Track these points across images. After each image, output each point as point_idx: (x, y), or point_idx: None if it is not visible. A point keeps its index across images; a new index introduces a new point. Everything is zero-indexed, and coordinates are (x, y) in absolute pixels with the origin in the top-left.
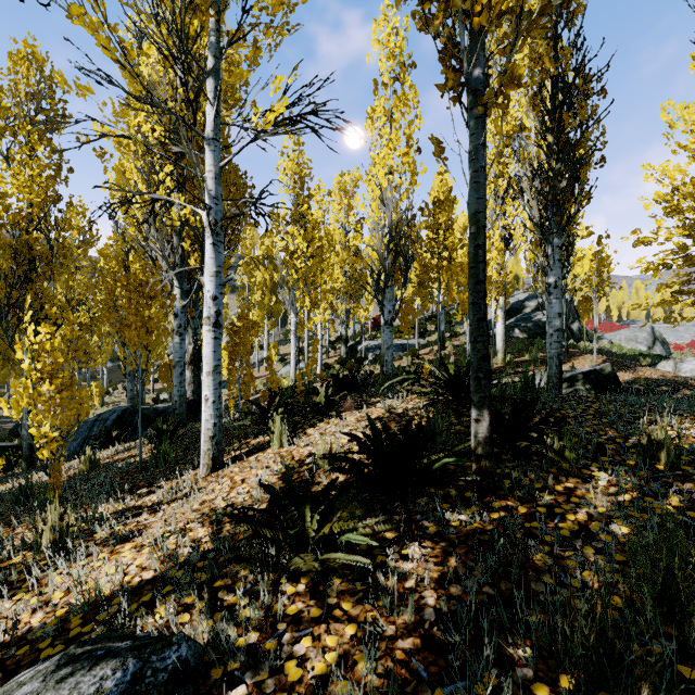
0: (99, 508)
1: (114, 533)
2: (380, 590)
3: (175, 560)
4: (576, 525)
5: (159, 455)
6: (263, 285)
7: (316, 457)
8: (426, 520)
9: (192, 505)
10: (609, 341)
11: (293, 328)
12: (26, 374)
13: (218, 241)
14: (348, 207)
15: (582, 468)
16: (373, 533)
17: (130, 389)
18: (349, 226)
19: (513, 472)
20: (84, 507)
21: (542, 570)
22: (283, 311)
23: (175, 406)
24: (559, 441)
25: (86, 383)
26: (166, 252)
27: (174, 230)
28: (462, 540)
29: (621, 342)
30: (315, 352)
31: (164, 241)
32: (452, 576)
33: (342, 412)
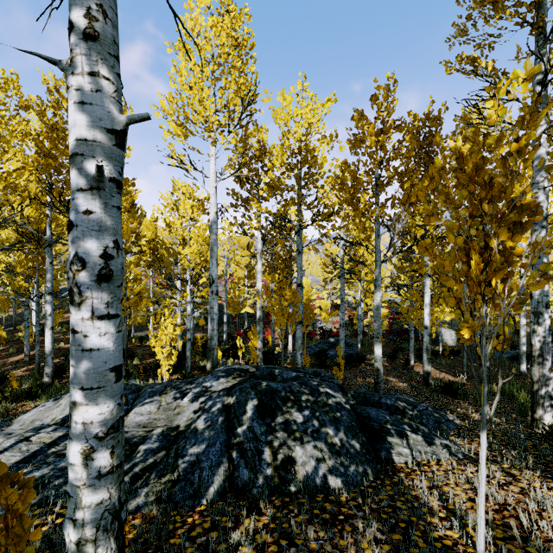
0: None
1: None
2: None
3: None
4: None
5: None
6: None
7: None
8: None
9: None
10: None
11: None
12: None
13: None
14: None
15: None
16: None
17: None
18: None
19: None
20: None
21: None
22: None
23: None
24: None
25: None
26: None
27: None
28: None
29: None
30: None
31: None
32: None
33: None
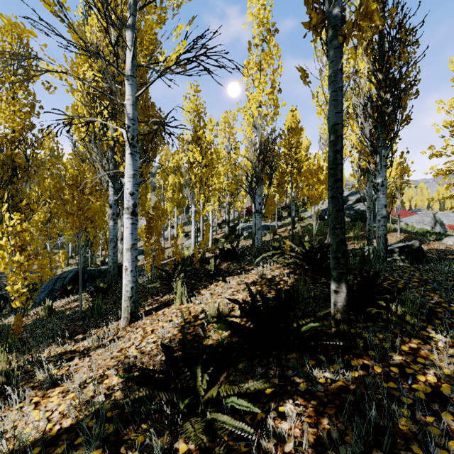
0: (45, 351)
1: (50, 376)
2: (262, 453)
3: (89, 410)
4: (428, 386)
5: (93, 308)
6: (173, 186)
7: (207, 313)
8: (296, 376)
9: (112, 352)
10: (405, 223)
11: (193, 214)
12: (4, 247)
13: (135, 151)
14: (229, 134)
15: (420, 329)
16: (253, 391)
17: (83, 256)
18: (230, 146)
19: (368, 336)
20: (34, 349)
21: (409, 437)
22: (187, 203)
23: (110, 270)
24: (396, 304)
25: (58, 251)
26: (103, 162)
27: (109, 147)
28: (330, 399)
29: (413, 224)
30: (207, 232)
31: (101, 154)
32: (327, 443)
33: (226, 276)
